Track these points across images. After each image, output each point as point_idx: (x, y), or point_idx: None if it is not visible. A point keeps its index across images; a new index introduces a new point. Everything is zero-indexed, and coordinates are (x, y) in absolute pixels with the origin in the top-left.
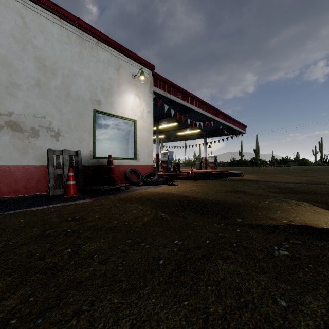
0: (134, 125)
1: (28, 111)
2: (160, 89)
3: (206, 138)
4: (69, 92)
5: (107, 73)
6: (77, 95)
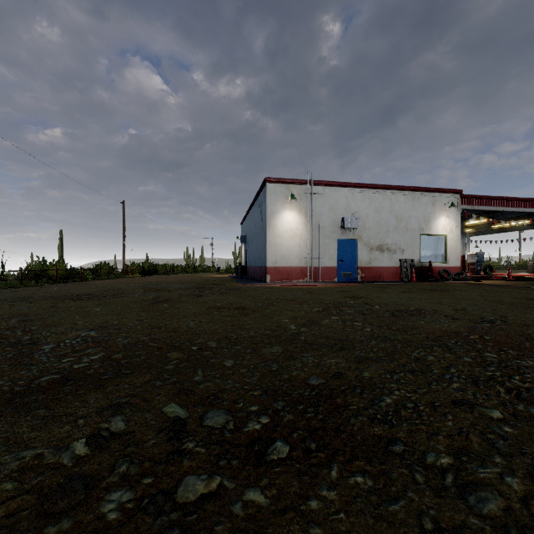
0: (445, 238)
1: (392, 242)
2: (467, 205)
3: None
4: (408, 228)
5: (427, 209)
6: (411, 228)
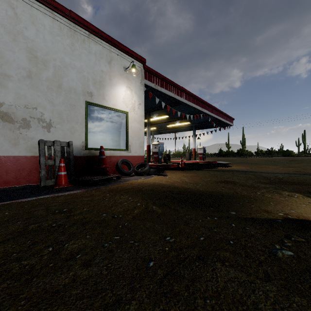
0: (126, 116)
1: (19, 102)
2: (151, 82)
3: (195, 130)
4: (61, 83)
5: (99, 65)
6: (69, 86)
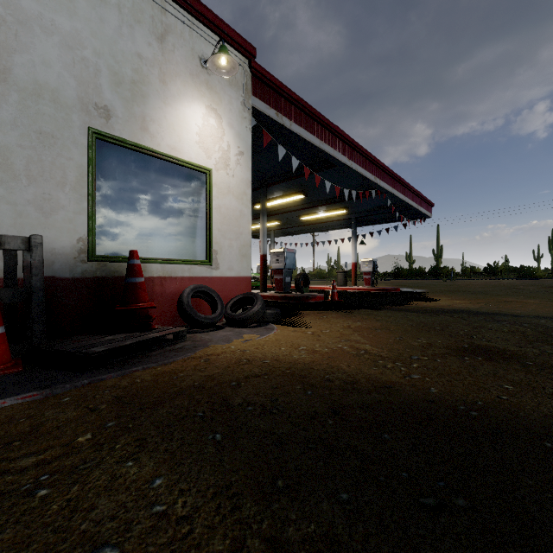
0: (206, 181)
1: None
2: (269, 105)
3: (356, 226)
4: (6, 68)
5: (131, 39)
6: (36, 81)
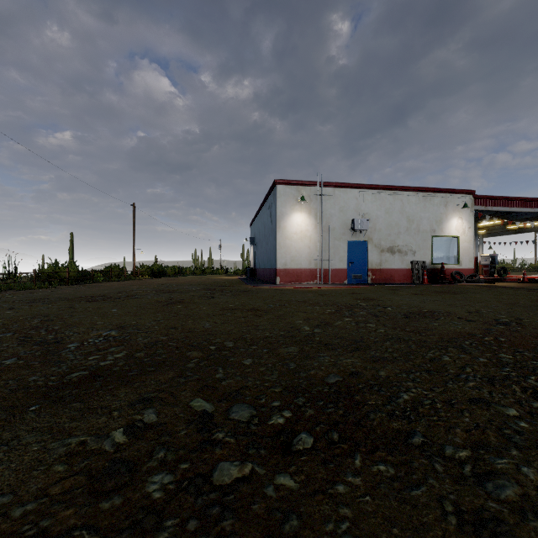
0: (457, 240)
1: (403, 243)
2: (481, 205)
3: None
4: (419, 229)
5: (439, 210)
6: (423, 229)
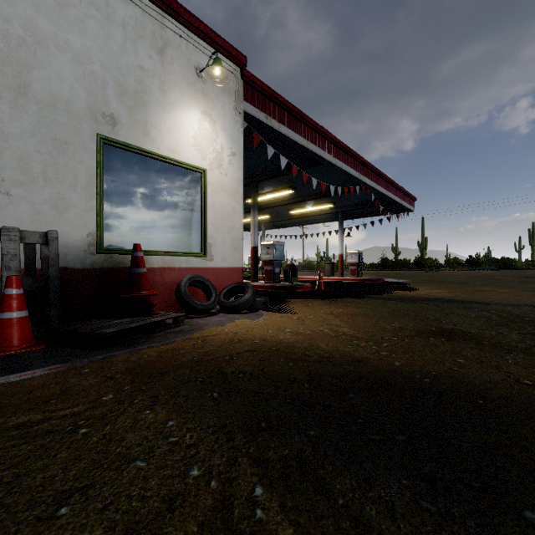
0: (202, 180)
1: None
2: (259, 109)
3: (342, 219)
4: (26, 83)
5: (134, 54)
6: (51, 94)
